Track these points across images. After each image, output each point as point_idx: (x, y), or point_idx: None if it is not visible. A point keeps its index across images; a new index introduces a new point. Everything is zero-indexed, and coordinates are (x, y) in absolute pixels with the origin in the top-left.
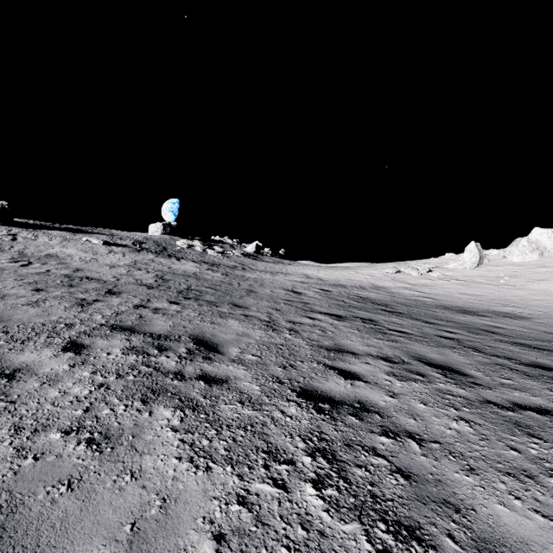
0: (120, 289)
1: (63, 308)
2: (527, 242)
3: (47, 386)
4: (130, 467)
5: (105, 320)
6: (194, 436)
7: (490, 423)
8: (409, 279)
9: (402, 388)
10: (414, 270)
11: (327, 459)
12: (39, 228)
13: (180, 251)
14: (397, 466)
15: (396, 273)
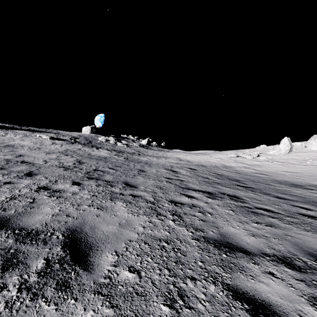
0: (39, 171)
1: None
2: None
3: None
4: None
5: None
6: None
7: None
8: (245, 161)
9: None
10: (248, 155)
11: None
12: (10, 129)
13: (100, 143)
14: None
15: (236, 157)
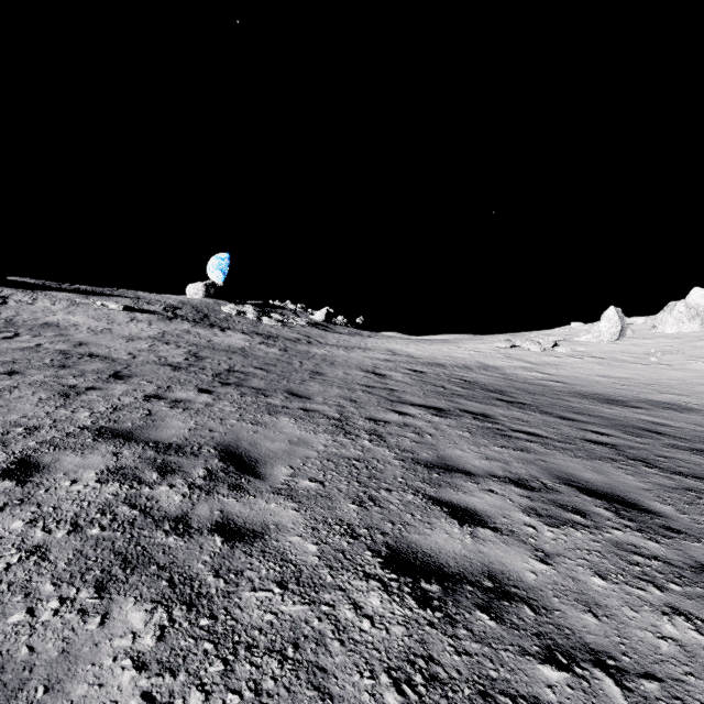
0: (132, 372)
1: (35, 401)
2: (685, 307)
3: None
4: None
5: (93, 419)
6: (176, 682)
7: None
8: (528, 356)
9: (556, 541)
10: (534, 343)
11: None
12: (40, 289)
13: (226, 320)
14: None
15: (510, 348)
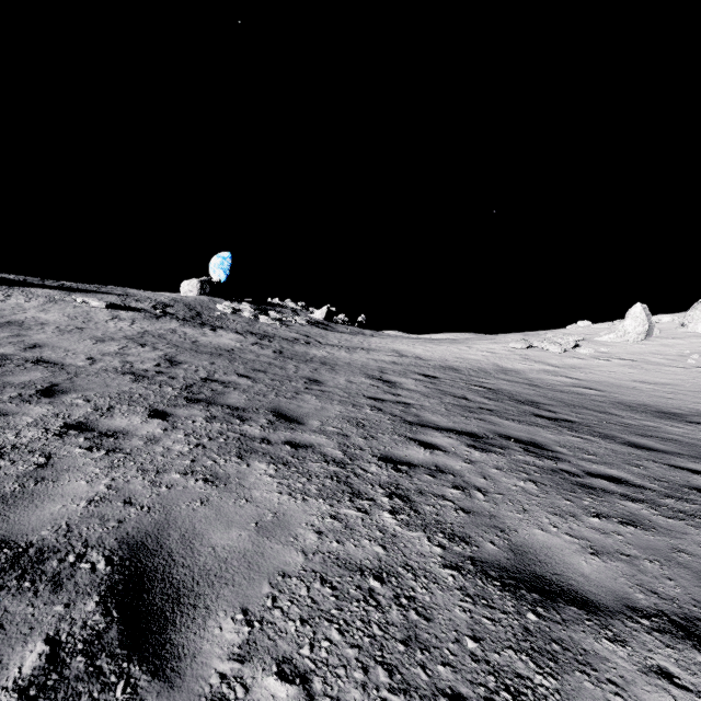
0: (74, 384)
1: None
2: None
3: None
4: None
5: None
6: None
7: None
8: (548, 358)
9: None
10: (554, 344)
11: None
12: (19, 285)
13: (219, 318)
14: None
15: (526, 349)
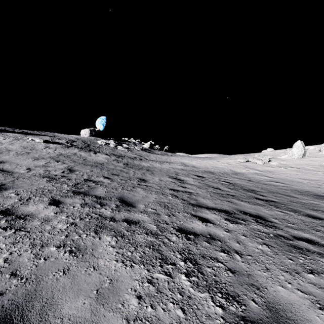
0: (13, 184)
1: None
2: None
3: None
4: None
5: None
6: None
7: None
8: (256, 166)
9: None
10: (259, 160)
11: None
12: (1, 131)
13: (98, 147)
14: None
15: (245, 162)
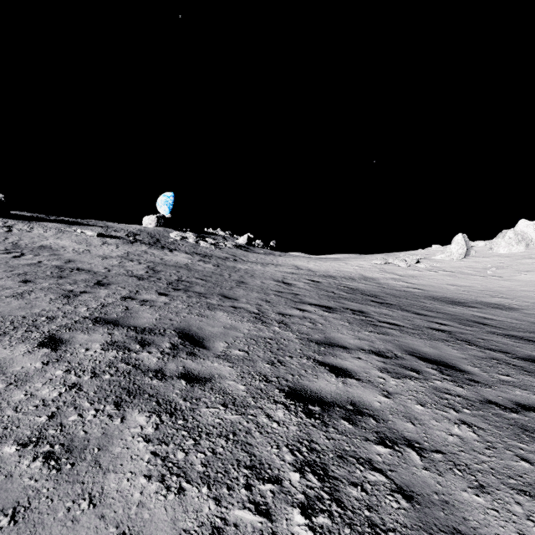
0: (110, 281)
1: (48, 300)
2: (513, 234)
3: (14, 388)
4: (90, 490)
5: (90, 312)
6: (169, 448)
7: (494, 428)
8: (397, 270)
9: (396, 386)
10: (402, 261)
11: (317, 475)
12: (35, 220)
13: (173, 243)
14: (397, 483)
15: (384, 264)
